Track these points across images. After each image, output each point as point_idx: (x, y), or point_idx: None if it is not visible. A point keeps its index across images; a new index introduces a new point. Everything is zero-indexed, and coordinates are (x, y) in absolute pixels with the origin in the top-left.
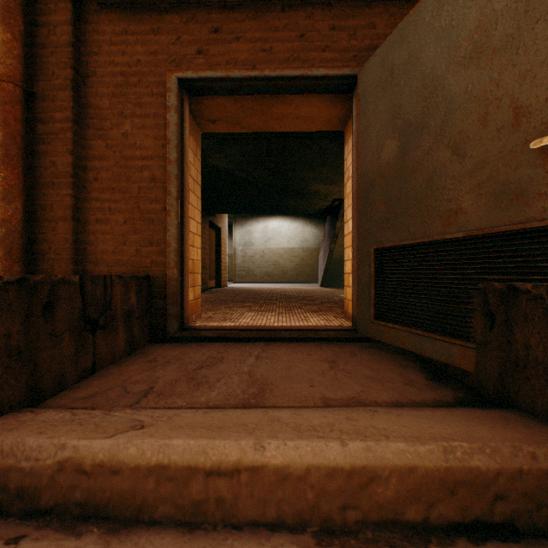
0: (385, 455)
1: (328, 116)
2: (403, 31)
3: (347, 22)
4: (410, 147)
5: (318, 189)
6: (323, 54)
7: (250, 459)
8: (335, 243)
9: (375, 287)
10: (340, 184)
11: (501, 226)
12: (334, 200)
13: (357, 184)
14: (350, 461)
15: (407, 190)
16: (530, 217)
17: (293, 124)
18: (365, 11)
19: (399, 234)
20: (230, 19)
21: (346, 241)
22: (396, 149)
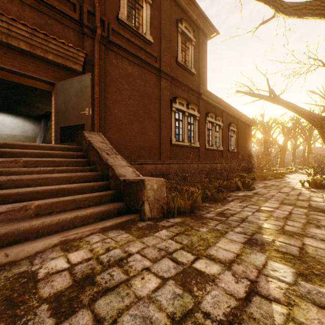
0: (57, 145)
1: (46, 87)
2: (66, 82)
3: (53, 68)
4: (67, 107)
5: (39, 105)
6: (45, 74)
7: (37, 145)
8: (47, 132)
9: (60, 136)
10: (50, 106)
11: (79, 124)
12: (47, 112)
13: (56, 111)
14: (52, 146)
15: (67, 115)
16: (81, 123)
17: (32, 84)
18: (58, 68)
19: (65, 124)
20: (12, 52)
21: (53, 127)
22: (64, 106)
